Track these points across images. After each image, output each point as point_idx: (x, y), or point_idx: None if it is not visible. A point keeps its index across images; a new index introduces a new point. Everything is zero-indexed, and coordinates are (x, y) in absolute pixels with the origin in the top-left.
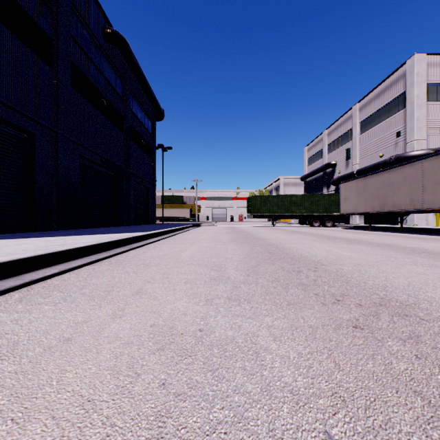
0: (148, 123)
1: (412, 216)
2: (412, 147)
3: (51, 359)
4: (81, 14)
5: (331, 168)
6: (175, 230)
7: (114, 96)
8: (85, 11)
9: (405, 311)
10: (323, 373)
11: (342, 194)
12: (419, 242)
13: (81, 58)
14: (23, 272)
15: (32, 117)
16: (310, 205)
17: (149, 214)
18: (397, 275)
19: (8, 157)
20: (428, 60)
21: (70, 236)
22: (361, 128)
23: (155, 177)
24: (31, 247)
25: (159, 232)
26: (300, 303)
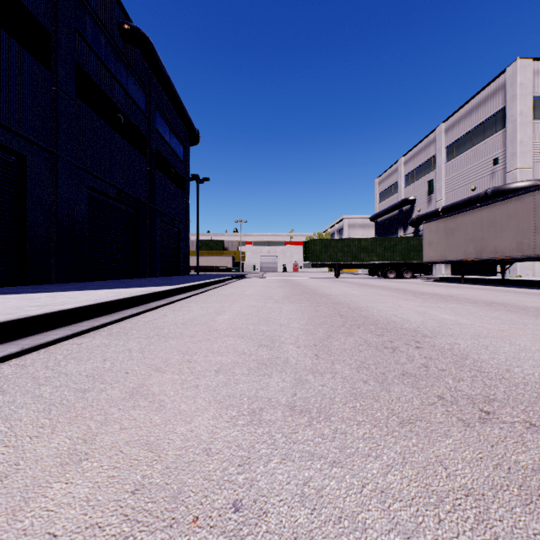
0: (179, 148)
1: (513, 265)
2: (514, 177)
3: None
4: (90, 3)
5: (408, 205)
6: (212, 283)
7: (134, 112)
8: None
9: None
10: None
11: (425, 237)
12: (538, 299)
13: (90, 60)
14: None
15: (21, 133)
16: (383, 252)
17: (180, 262)
18: None
19: None
20: (534, 67)
21: (67, 291)
22: (448, 154)
23: (187, 215)
24: None
25: (190, 285)
26: (420, 420)
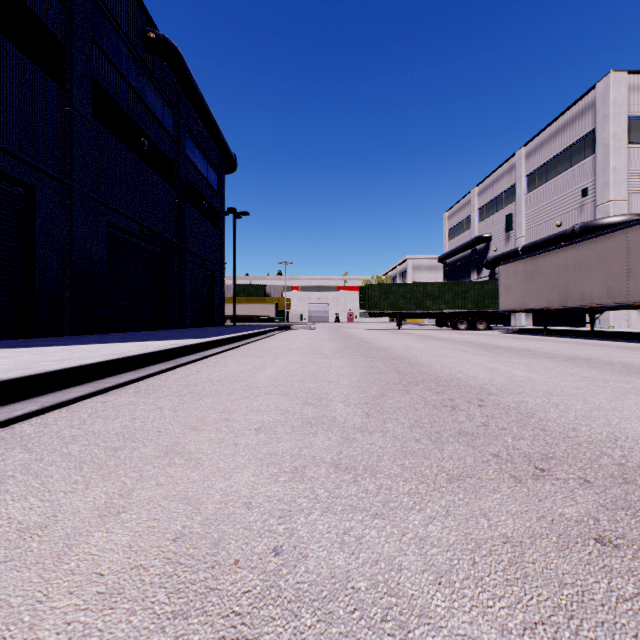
0: (212, 176)
1: (605, 315)
2: (606, 211)
3: None
4: (109, 9)
5: (483, 244)
6: (252, 335)
7: (161, 134)
8: (116, 4)
9: None
10: None
11: (501, 281)
12: (628, 354)
13: (109, 75)
14: None
15: (31, 161)
16: (453, 298)
17: (214, 311)
18: (624, 414)
19: None
20: (630, 82)
21: (85, 344)
22: (529, 183)
23: (223, 256)
24: (8, 365)
25: (227, 338)
26: (470, 477)
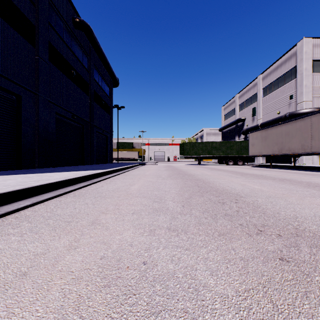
0: (107, 89)
1: (301, 158)
2: (302, 106)
3: (3, 298)
4: (56, 7)
5: (241, 122)
6: (127, 168)
7: (81, 69)
8: (60, 5)
9: (319, 241)
10: (263, 317)
11: (250, 141)
12: (310, 177)
13: (56, 40)
14: (2, 204)
15: (19, 83)
16: (226, 149)
17: (108, 155)
18: (302, 206)
19: (1, 113)
20: (313, 42)
21: (46, 173)
22: (264, 92)
23: (112, 128)
24: (13, 183)
25: (115, 169)
26: (228, 234)
